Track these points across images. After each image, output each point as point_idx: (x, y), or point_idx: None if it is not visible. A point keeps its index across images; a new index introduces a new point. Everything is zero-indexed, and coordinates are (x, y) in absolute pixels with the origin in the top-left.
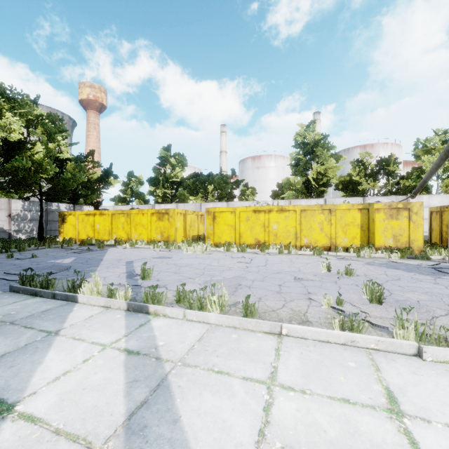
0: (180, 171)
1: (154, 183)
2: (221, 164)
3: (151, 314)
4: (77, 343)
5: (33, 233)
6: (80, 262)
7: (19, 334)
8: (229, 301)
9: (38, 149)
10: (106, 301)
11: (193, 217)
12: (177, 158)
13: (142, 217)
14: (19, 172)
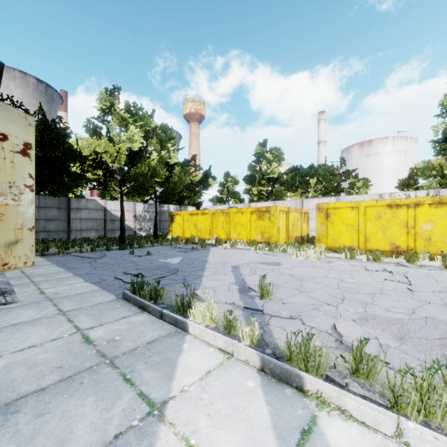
0: (277, 166)
1: (250, 181)
2: (319, 156)
3: (308, 395)
4: None
5: (150, 231)
6: (186, 263)
7: (114, 397)
8: None
9: (153, 156)
10: (226, 343)
11: (296, 215)
12: (273, 152)
13: (241, 216)
14: (140, 177)
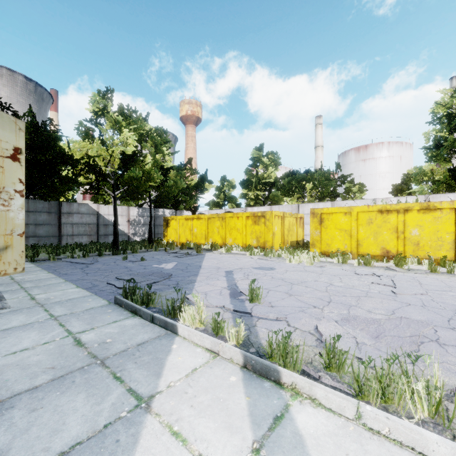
0: (274, 170)
1: (247, 185)
2: (316, 161)
3: (284, 387)
4: (175, 449)
5: (145, 236)
6: (180, 268)
7: (104, 393)
8: (432, 383)
9: (148, 160)
10: (213, 343)
11: (292, 220)
12: (269, 157)
13: (236, 220)
14: (134, 181)
